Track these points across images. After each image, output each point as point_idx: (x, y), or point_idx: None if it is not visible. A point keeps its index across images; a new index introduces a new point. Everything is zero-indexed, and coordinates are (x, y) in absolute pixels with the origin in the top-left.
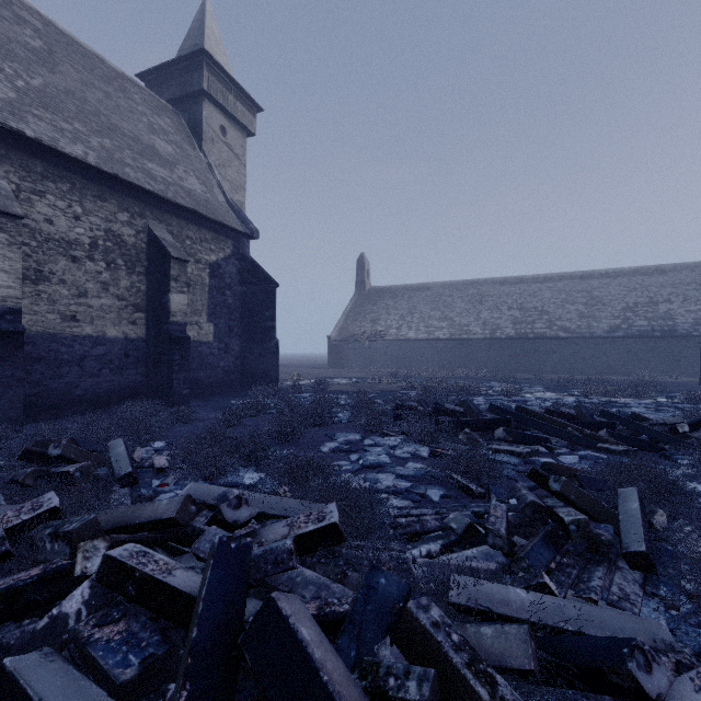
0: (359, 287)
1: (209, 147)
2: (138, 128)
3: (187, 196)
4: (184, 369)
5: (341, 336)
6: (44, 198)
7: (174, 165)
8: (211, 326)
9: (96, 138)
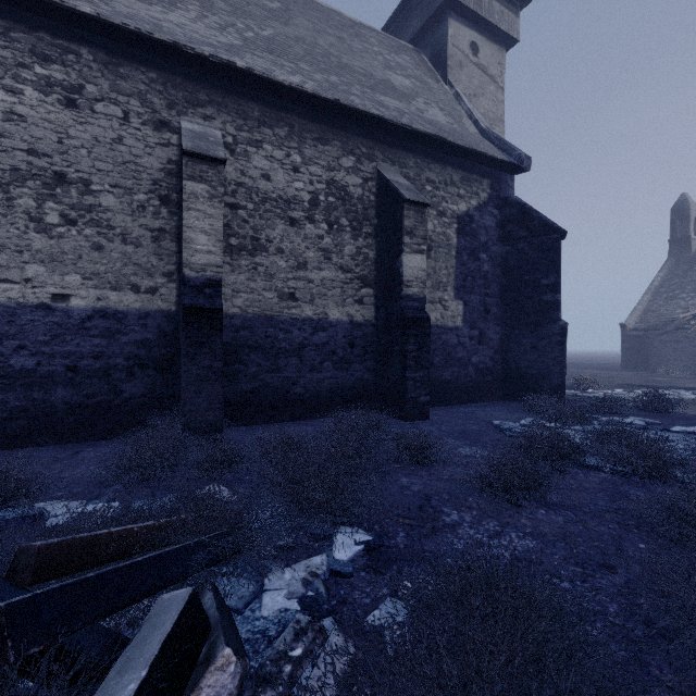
0: (677, 248)
1: (456, 75)
2: (371, 66)
3: (427, 124)
4: (421, 365)
5: (645, 323)
6: (261, 149)
7: (412, 98)
8: (460, 305)
9: (322, 75)
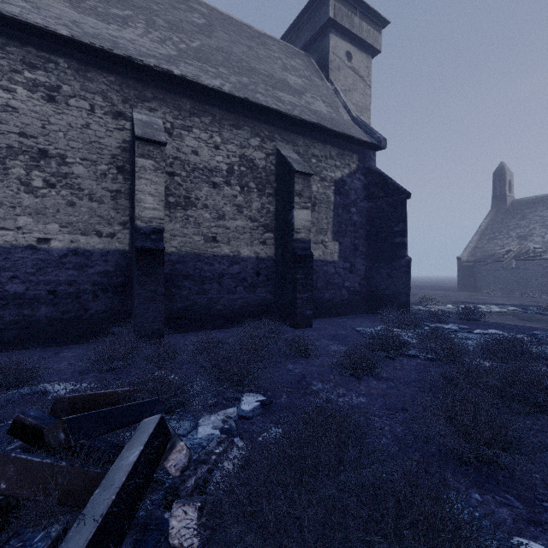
0: (497, 202)
1: (335, 75)
2: (273, 68)
3: (313, 114)
4: (307, 289)
5: (474, 257)
6: (191, 133)
7: (302, 93)
8: (336, 245)
9: (236, 77)
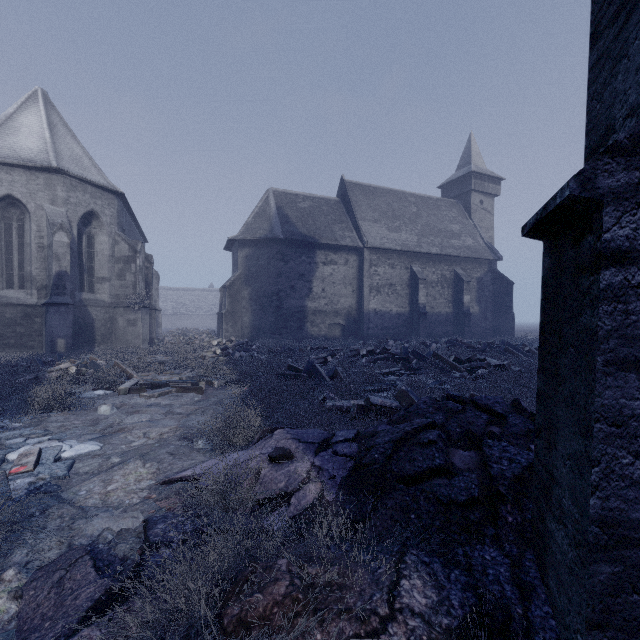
0: None
1: (474, 215)
2: (446, 225)
3: (468, 251)
4: (469, 326)
5: None
6: (426, 269)
7: (460, 235)
8: (478, 307)
9: (436, 240)
